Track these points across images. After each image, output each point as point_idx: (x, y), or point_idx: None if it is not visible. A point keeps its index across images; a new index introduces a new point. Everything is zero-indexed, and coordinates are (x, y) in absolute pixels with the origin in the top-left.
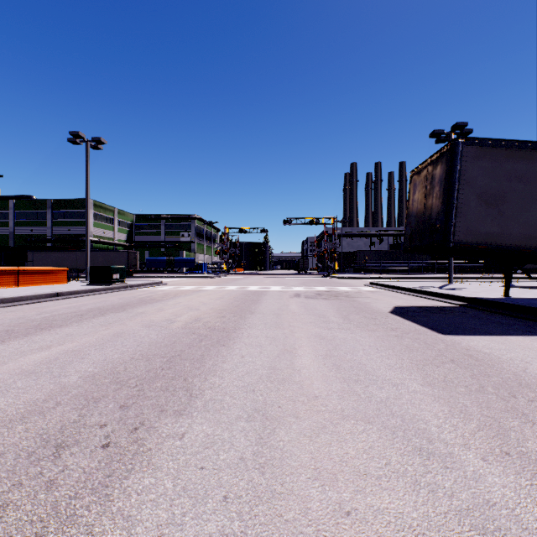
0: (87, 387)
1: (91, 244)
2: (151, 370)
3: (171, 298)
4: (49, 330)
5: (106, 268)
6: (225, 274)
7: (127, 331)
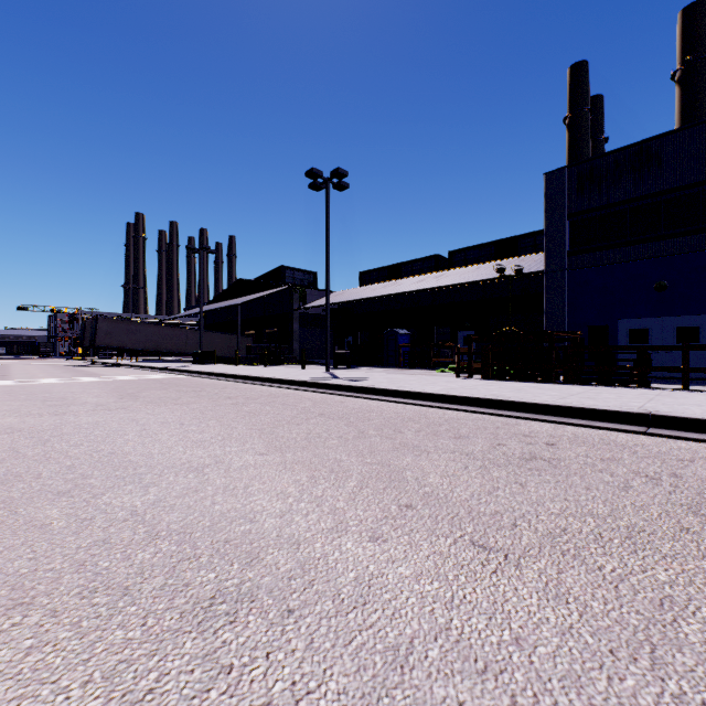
0: None
1: None
2: None
3: None
4: None
5: None
6: None
7: None
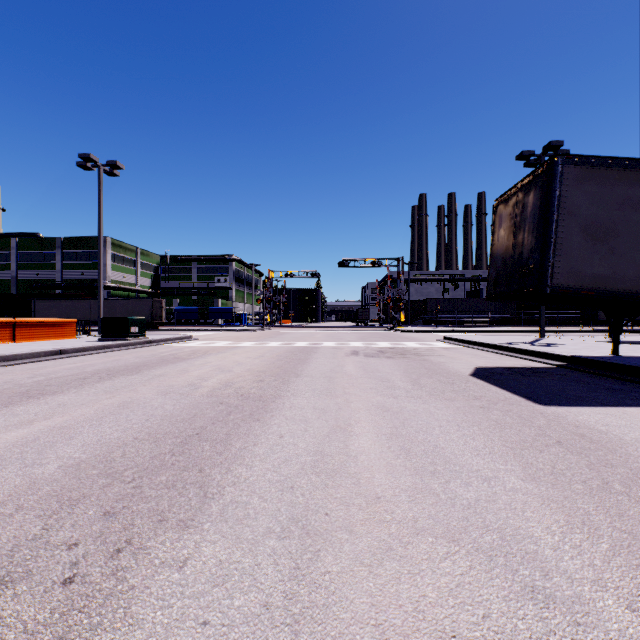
0: (66, 481)
1: (109, 291)
2: (157, 456)
3: (200, 356)
4: (37, 398)
5: (122, 320)
6: (268, 327)
7: (136, 399)
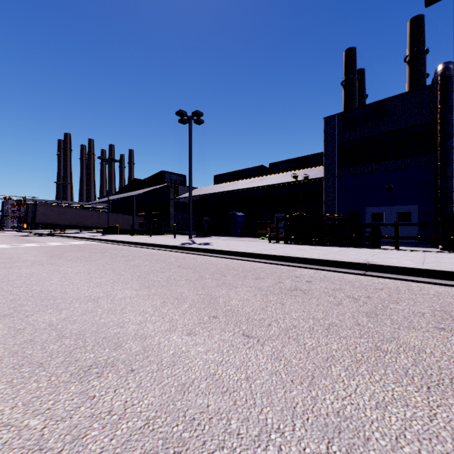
0: None
1: None
2: None
3: None
4: None
5: None
6: None
7: None
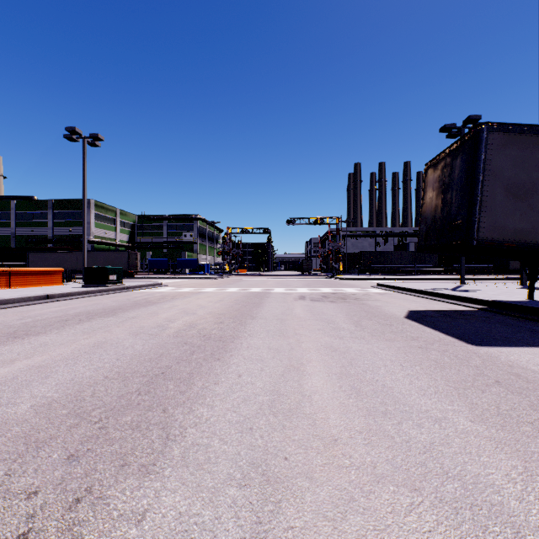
0: (36, 422)
1: (93, 245)
2: (124, 395)
3: (168, 300)
4: (22, 338)
5: (102, 269)
6: (227, 275)
7: (110, 339)
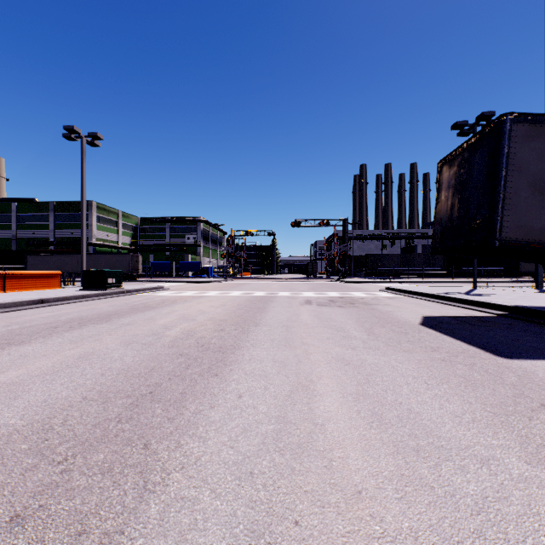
0: None
1: (95, 247)
2: (101, 423)
3: (168, 305)
4: (2, 348)
5: (100, 272)
6: (231, 278)
7: (98, 350)
